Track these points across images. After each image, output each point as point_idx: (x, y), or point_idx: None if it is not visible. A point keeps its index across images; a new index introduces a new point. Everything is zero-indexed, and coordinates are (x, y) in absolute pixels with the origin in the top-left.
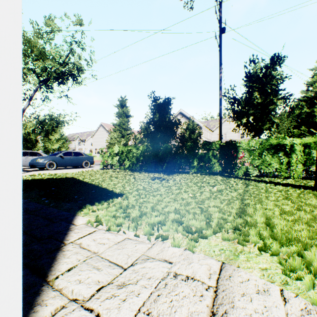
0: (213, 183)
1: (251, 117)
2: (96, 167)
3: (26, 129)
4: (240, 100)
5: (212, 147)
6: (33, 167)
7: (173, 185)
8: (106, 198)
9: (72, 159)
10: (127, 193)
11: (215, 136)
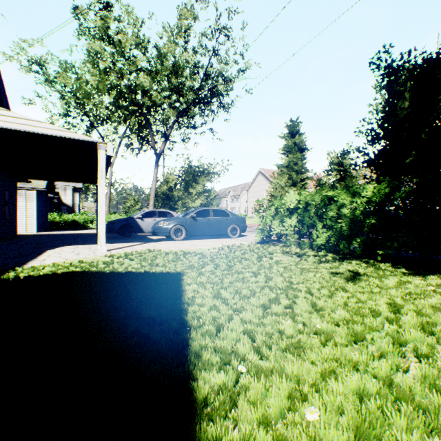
0: None
1: None
2: (250, 237)
3: (168, 184)
4: None
5: None
6: (154, 234)
7: None
8: None
9: (210, 222)
10: None
11: None
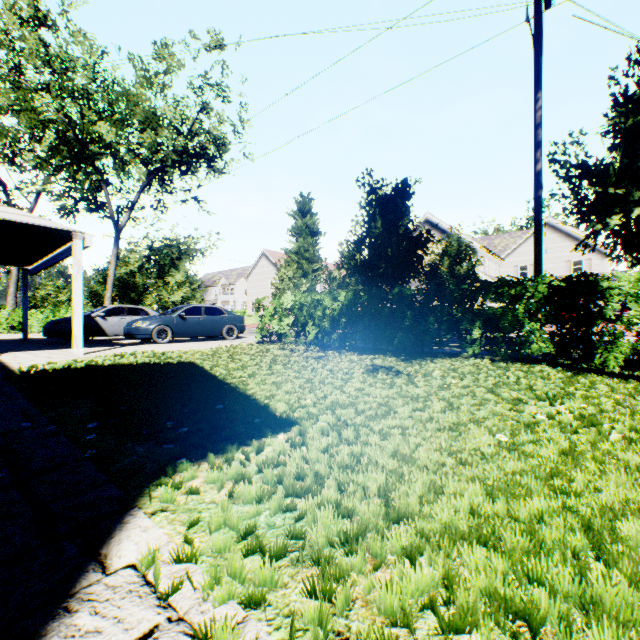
0: (543, 389)
1: (638, 209)
2: (250, 339)
3: (127, 266)
4: (600, 170)
5: (525, 292)
6: (130, 337)
7: (431, 394)
8: (244, 435)
9: (202, 321)
10: (303, 420)
11: (508, 271)
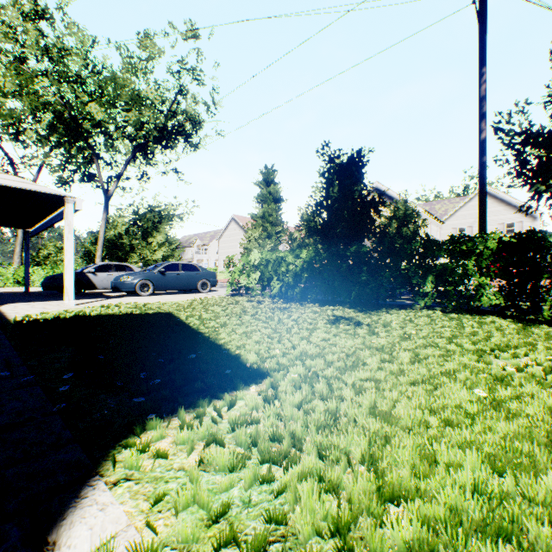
0: (501, 339)
1: None
2: (221, 292)
3: (116, 229)
4: (542, 136)
5: (475, 249)
6: (116, 290)
7: (395, 344)
8: (216, 388)
9: (180, 276)
10: (274, 372)
11: (448, 232)
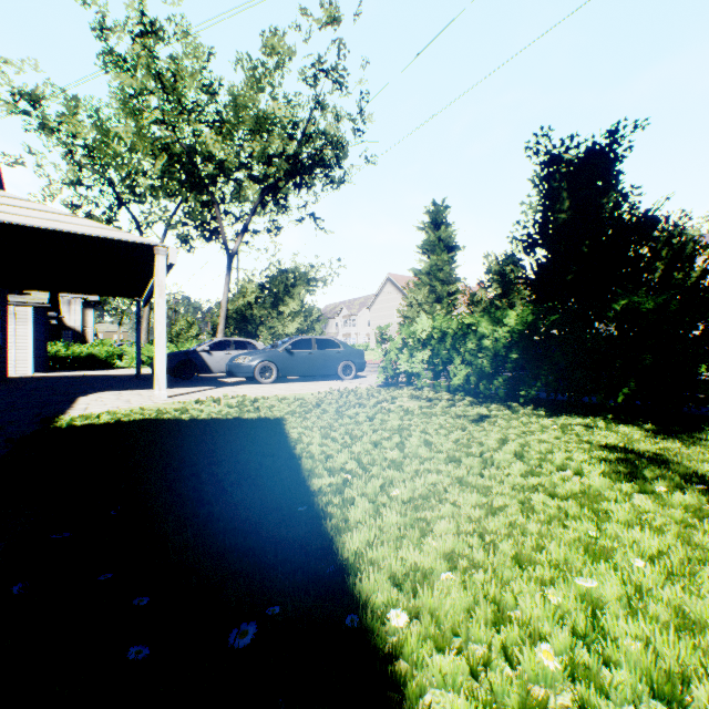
0: None
1: None
2: (370, 379)
3: (245, 297)
4: None
5: None
6: (230, 375)
7: None
8: None
9: (313, 356)
10: None
11: None
